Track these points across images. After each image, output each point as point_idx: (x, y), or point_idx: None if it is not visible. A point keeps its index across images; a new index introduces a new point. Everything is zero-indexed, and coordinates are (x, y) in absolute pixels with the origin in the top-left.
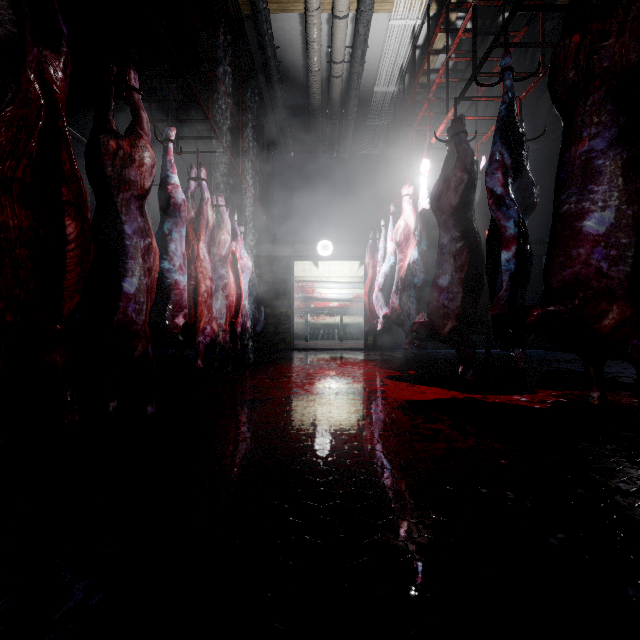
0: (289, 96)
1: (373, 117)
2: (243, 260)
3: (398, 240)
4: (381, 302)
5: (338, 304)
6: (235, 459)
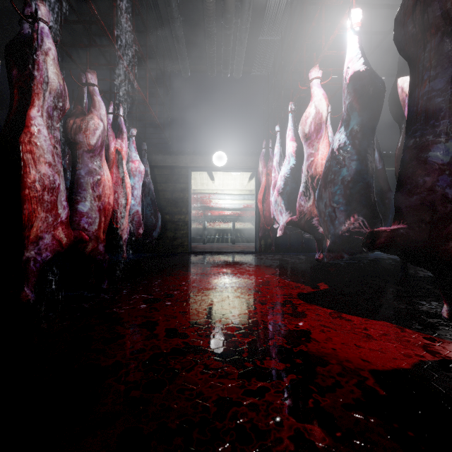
0: (183, 0)
1: (266, 30)
2: (134, 163)
3: (306, 131)
4: (279, 206)
5: (231, 212)
6: None
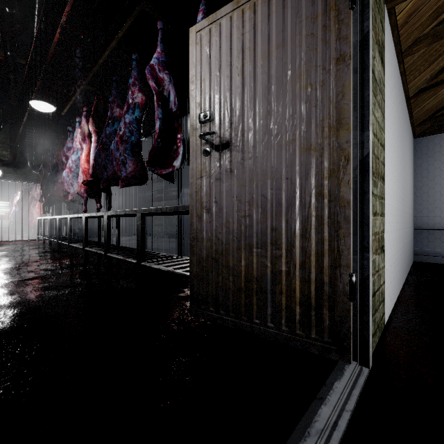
0: None
1: None
2: None
3: (15, 205)
4: (12, 217)
5: (0, 215)
6: None
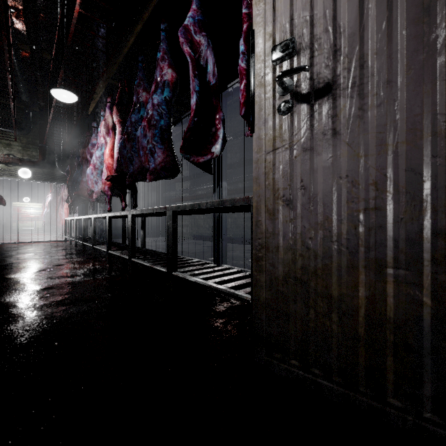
0: None
1: None
2: None
3: (47, 206)
4: (44, 218)
5: (34, 216)
6: (13, 237)
